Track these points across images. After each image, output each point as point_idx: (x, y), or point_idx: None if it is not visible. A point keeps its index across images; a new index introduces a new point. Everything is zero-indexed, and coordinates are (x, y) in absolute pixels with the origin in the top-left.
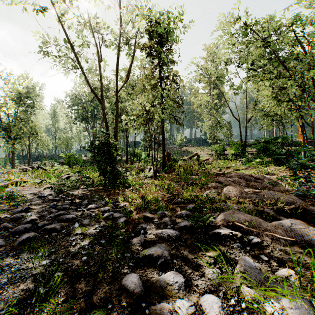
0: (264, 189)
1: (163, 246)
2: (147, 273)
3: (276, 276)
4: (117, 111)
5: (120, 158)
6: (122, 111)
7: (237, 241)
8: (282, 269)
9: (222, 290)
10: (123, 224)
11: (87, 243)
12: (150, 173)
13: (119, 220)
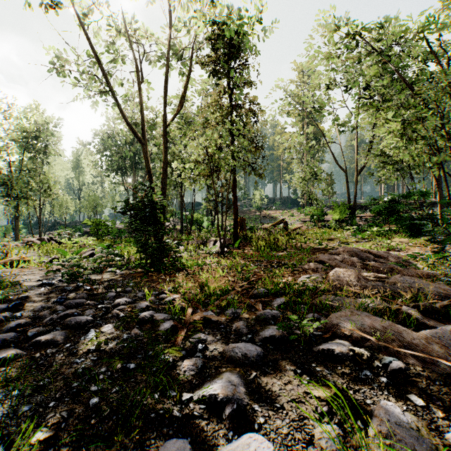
0: (390, 273)
1: (235, 378)
2: (206, 435)
3: None
4: (166, 155)
5: (172, 226)
6: (175, 158)
7: (363, 366)
8: None
9: None
10: (169, 333)
11: (103, 369)
12: (216, 249)
13: (162, 326)
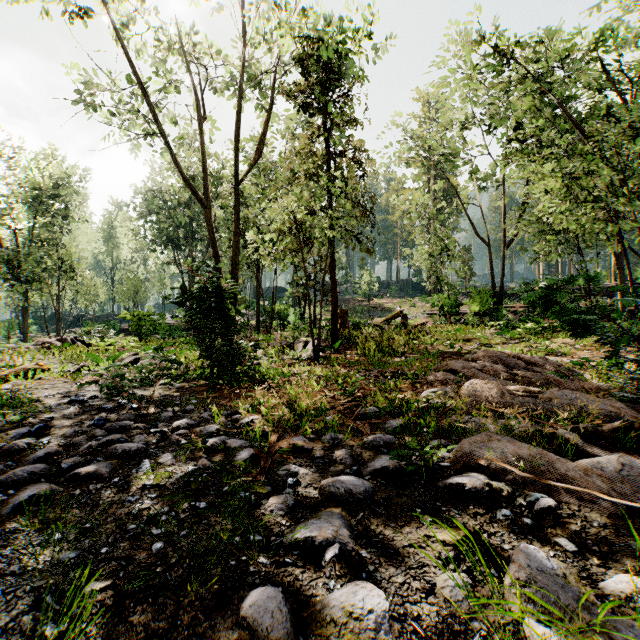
0: (546, 386)
1: (336, 518)
2: (302, 585)
3: (615, 602)
4: (238, 223)
5: (244, 321)
6: (249, 226)
7: (502, 504)
8: (613, 574)
9: (480, 630)
10: (248, 464)
11: (166, 509)
12: (307, 353)
13: (239, 455)
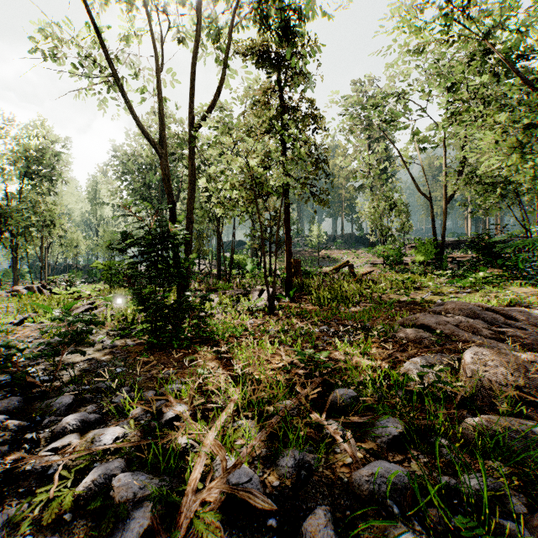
0: None
1: None
2: None
3: None
4: (192, 171)
5: (207, 270)
6: (210, 182)
7: None
8: None
9: None
10: None
11: None
12: (262, 302)
13: (119, 532)
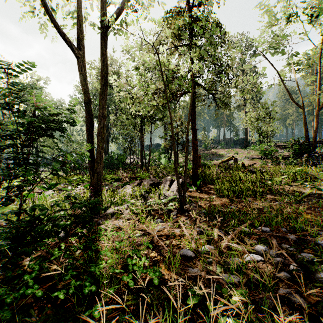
0: None
1: None
2: None
3: None
4: (104, 67)
5: (135, 162)
6: (134, 99)
7: None
8: None
9: None
10: None
11: None
12: (172, 193)
13: None
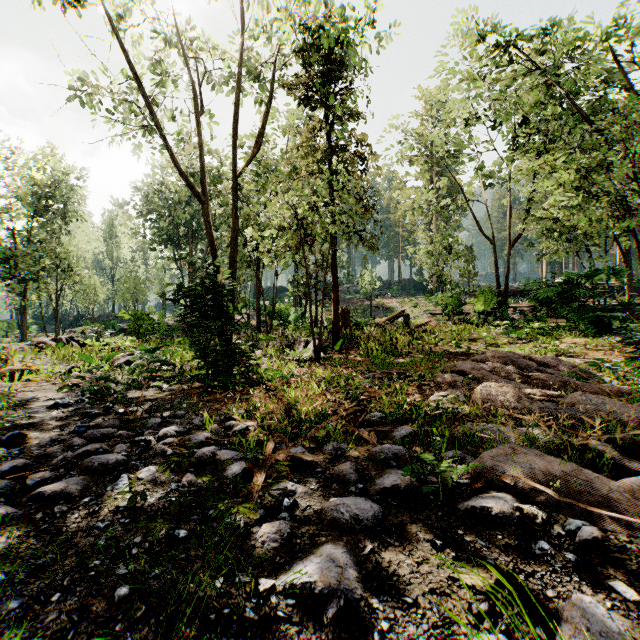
0: (562, 389)
1: (340, 554)
2: None
3: None
4: (236, 219)
5: (245, 320)
6: (249, 223)
7: (537, 534)
8: None
9: None
10: (239, 481)
11: (139, 538)
12: (308, 353)
13: (229, 470)
